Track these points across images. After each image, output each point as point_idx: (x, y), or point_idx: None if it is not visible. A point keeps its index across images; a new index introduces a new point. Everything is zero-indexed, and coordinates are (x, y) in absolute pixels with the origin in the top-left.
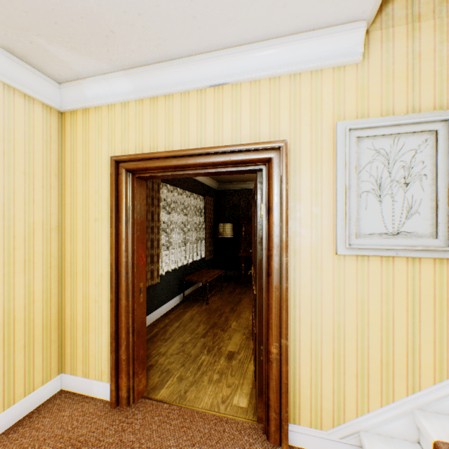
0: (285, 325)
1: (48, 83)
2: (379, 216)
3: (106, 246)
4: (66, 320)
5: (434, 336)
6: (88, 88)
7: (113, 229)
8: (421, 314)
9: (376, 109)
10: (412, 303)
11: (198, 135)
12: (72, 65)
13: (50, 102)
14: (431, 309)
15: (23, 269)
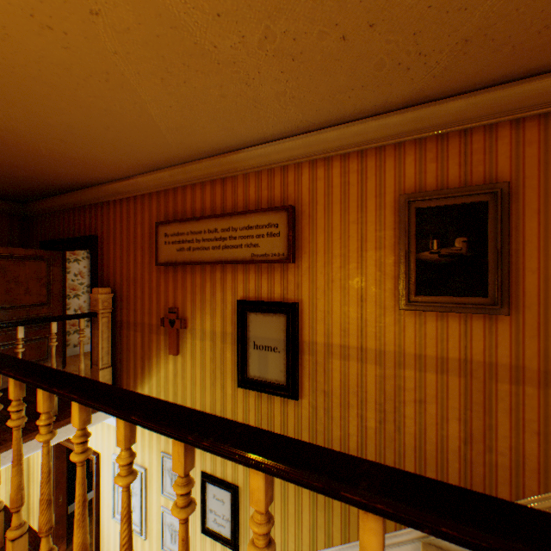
0: (95, 546)
1: None
2: None
3: None
4: (32, 503)
5: None
6: None
7: None
8: None
9: None
10: None
11: None
12: None
13: None
14: None
15: (6, 484)
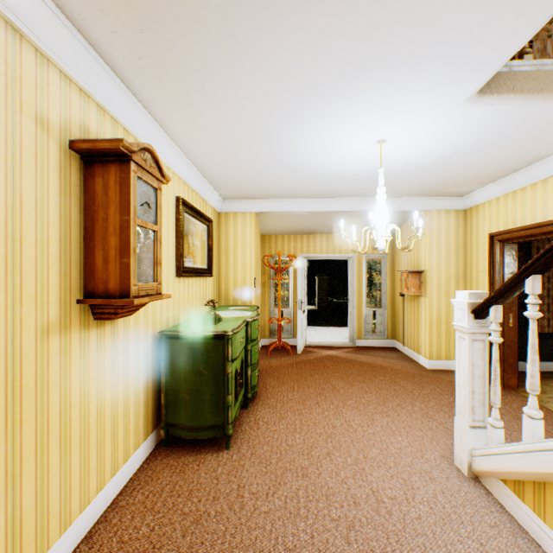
0: None
1: (455, 200)
2: None
3: (487, 288)
4: None
5: None
6: (476, 195)
7: (488, 277)
8: None
9: None
10: None
11: (541, 212)
12: (464, 190)
13: (457, 208)
14: None
15: (444, 296)
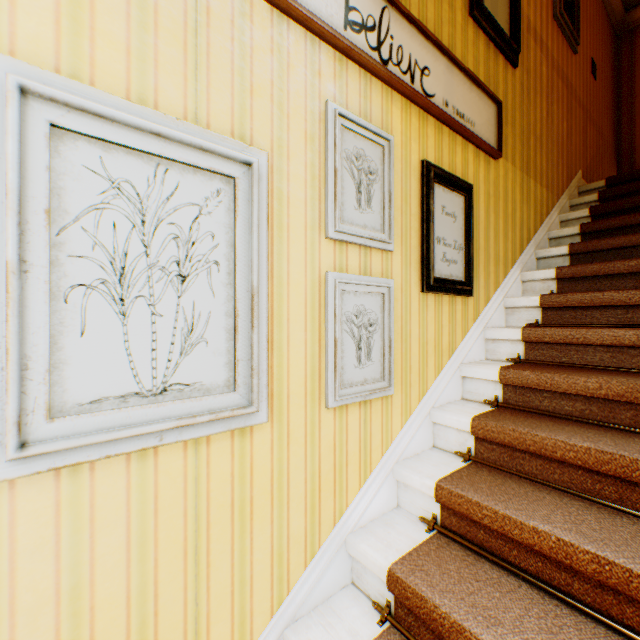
0: None
1: None
2: (123, 351)
3: None
4: None
5: (234, 580)
6: None
7: None
8: (212, 549)
9: (116, 75)
10: (196, 534)
11: None
12: None
13: None
14: (228, 529)
15: None
